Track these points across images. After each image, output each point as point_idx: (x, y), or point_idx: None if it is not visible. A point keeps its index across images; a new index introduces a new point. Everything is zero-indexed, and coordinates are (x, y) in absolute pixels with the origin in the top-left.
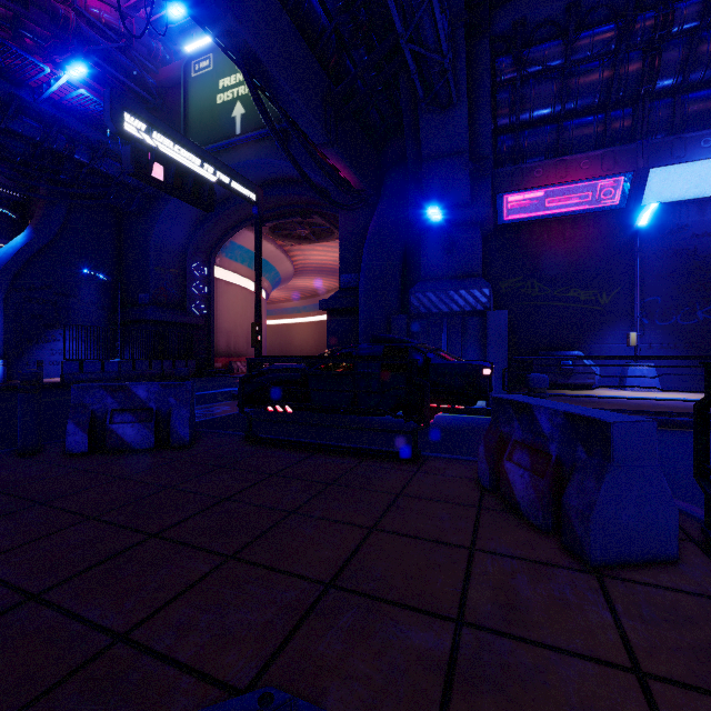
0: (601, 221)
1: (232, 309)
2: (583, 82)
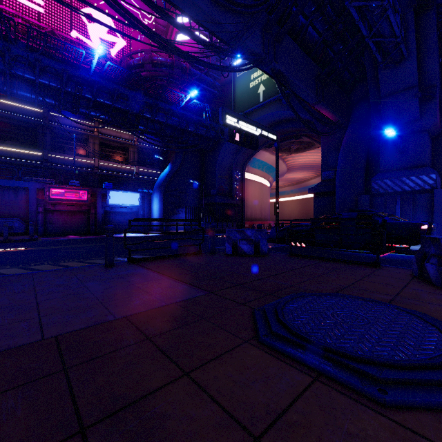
0: None
1: (253, 195)
2: None
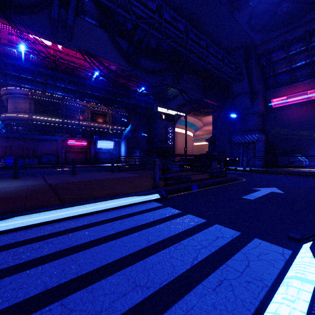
0: (313, 104)
1: (180, 141)
2: (297, 59)
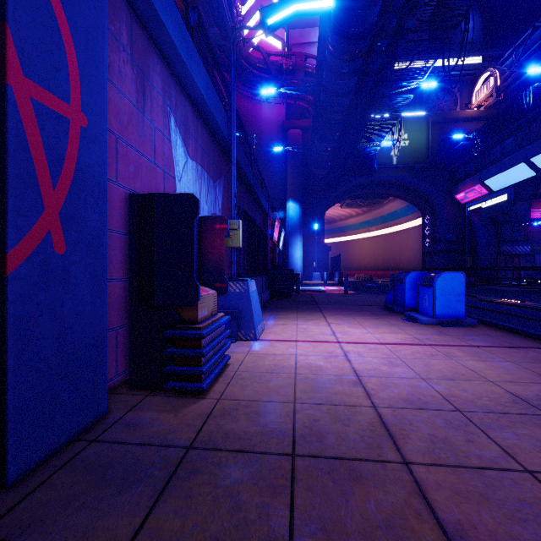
0: None
1: None
2: None
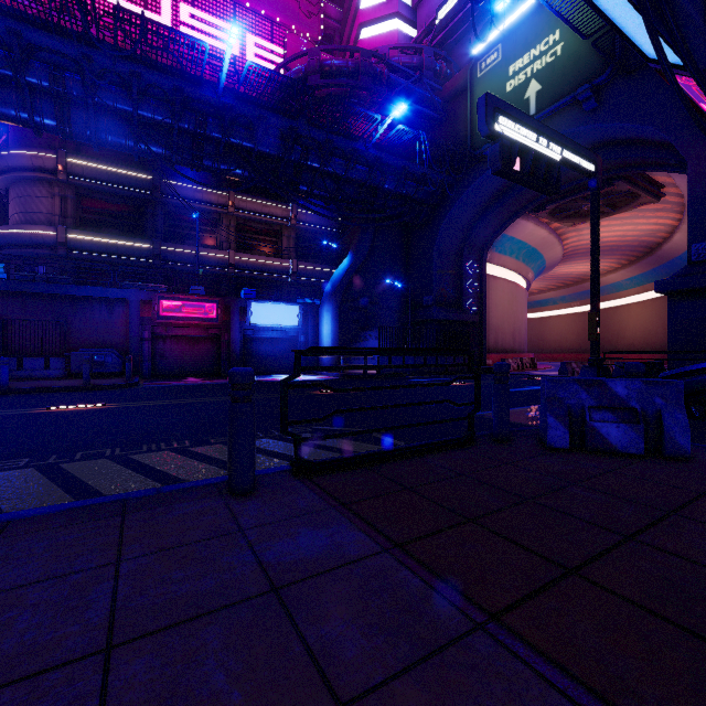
0: None
1: (499, 304)
2: None
